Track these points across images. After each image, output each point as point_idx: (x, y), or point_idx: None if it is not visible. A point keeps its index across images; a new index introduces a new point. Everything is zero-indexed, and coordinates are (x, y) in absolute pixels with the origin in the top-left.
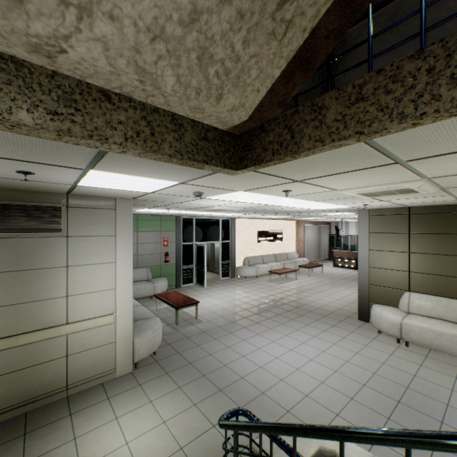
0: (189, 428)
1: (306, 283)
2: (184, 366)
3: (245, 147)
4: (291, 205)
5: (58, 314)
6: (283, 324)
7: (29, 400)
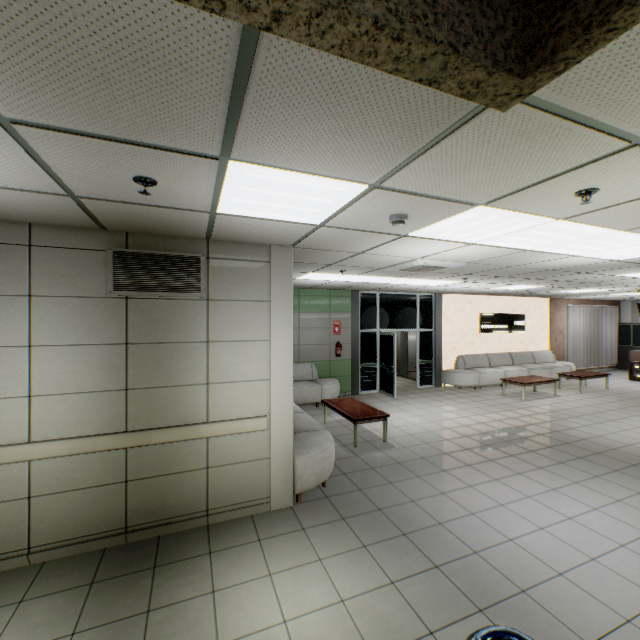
0: (385, 625)
1: (577, 404)
2: (370, 513)
3: (549, 7)
4: (567, 248)
5: (196, 408)
6: (544, 469)
7: (162, 521)
